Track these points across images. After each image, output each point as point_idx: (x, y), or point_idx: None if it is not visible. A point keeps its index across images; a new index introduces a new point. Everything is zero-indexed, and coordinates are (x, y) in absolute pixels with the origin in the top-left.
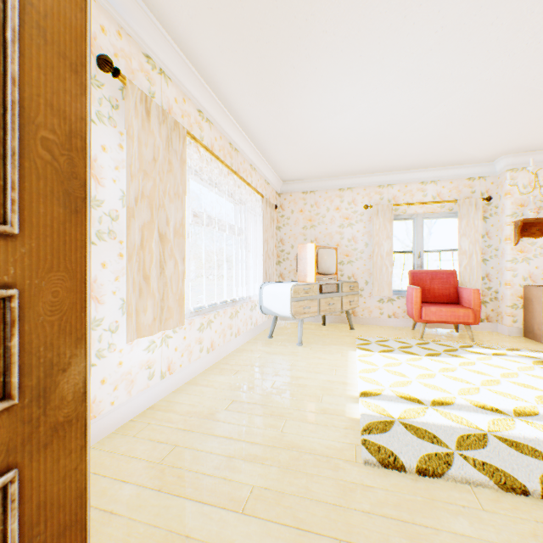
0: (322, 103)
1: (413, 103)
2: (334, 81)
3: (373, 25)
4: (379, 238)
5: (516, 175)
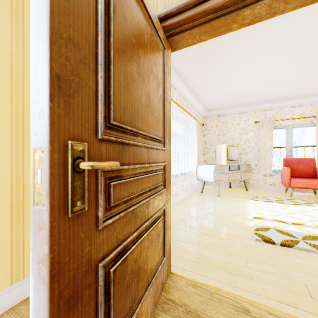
0: (231, 74)
1: (283, 69)
2: (238, 65)
3: (260, 41)
4: (264, 140)
5: None
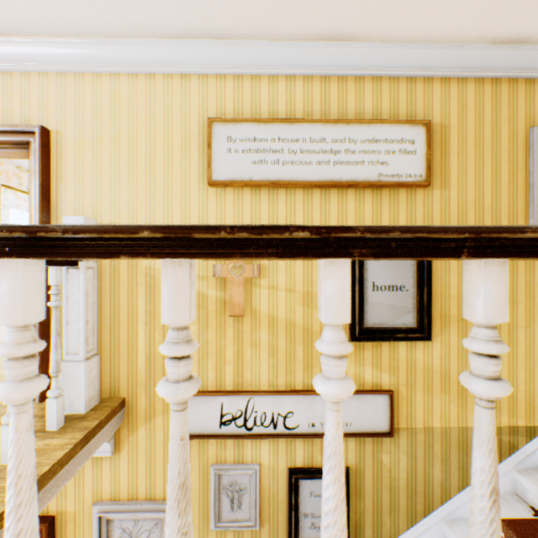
0: None
1: None
2: None
3: None
4: None
5: None
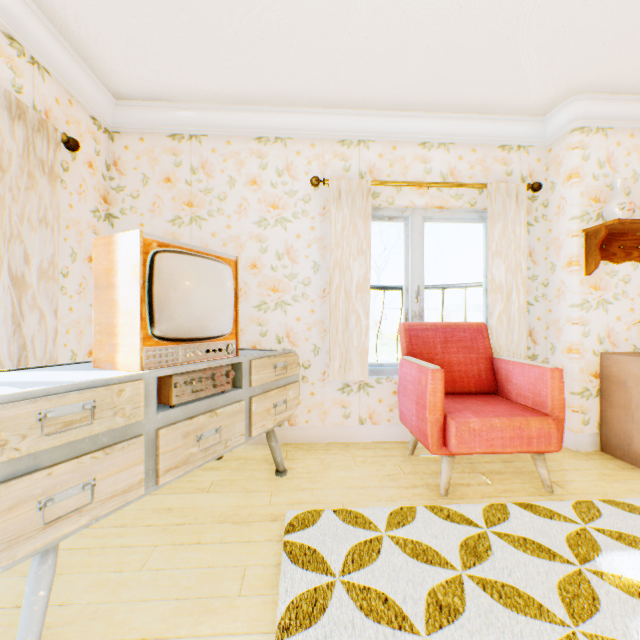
0: None
1: None
2: None
3: None
4: (343, 253)
5: (588, 140)
